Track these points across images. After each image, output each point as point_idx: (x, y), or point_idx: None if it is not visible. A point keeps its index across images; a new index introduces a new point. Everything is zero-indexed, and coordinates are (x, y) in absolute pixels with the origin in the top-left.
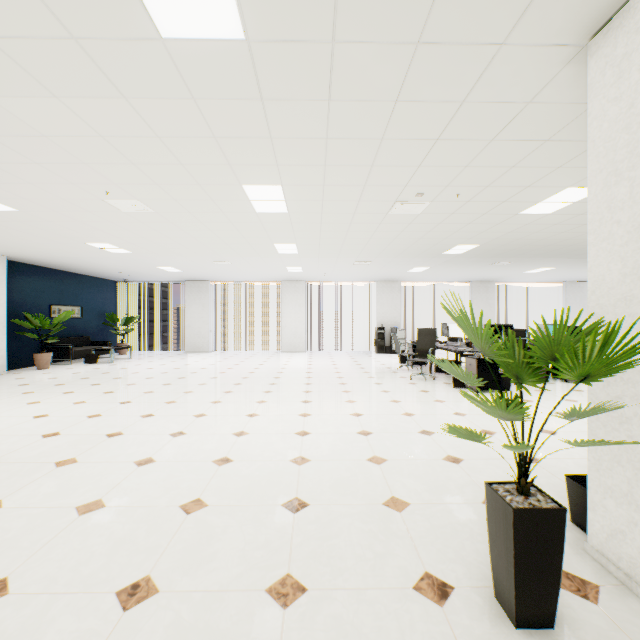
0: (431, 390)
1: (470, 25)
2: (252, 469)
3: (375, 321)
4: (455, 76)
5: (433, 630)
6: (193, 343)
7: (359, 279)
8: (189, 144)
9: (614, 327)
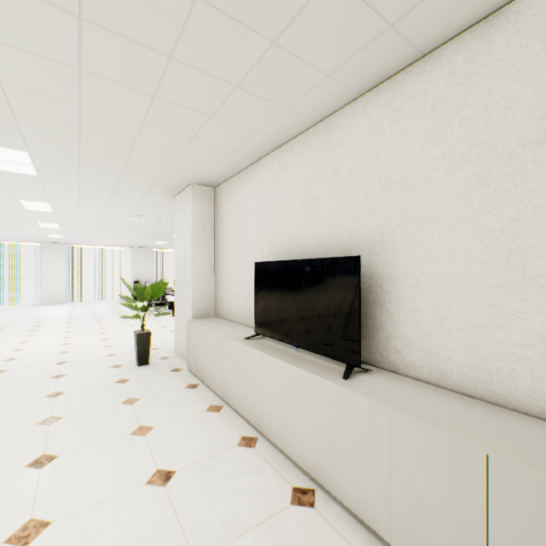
0: (158, 318)
1: (133, 189)
2: (33, 358)
3: (133, 277)
4: (134, 194)
5: (112, 371)
6: None
7: (119, 245)
8: None
9: (152, 285)
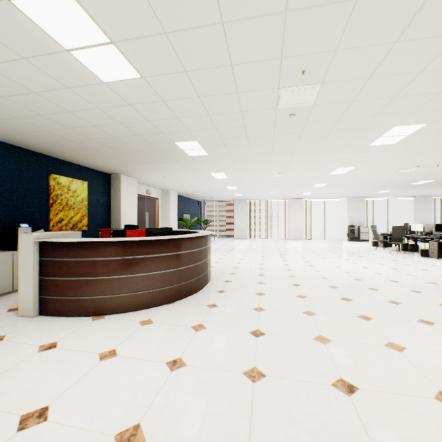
0: (408, 257)
1: None
2: (362, 274)
3: (346, 222)
4: None
5: None
6: (238, 234)
7: (338, 197)
8: (337, 160)
9: None
